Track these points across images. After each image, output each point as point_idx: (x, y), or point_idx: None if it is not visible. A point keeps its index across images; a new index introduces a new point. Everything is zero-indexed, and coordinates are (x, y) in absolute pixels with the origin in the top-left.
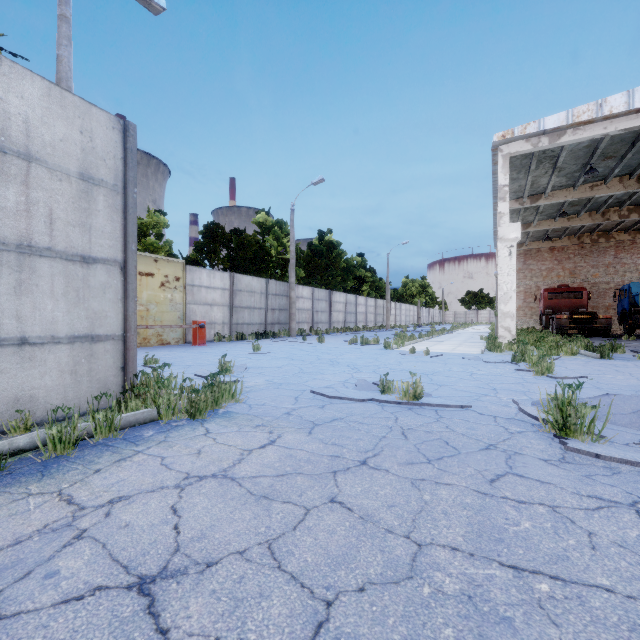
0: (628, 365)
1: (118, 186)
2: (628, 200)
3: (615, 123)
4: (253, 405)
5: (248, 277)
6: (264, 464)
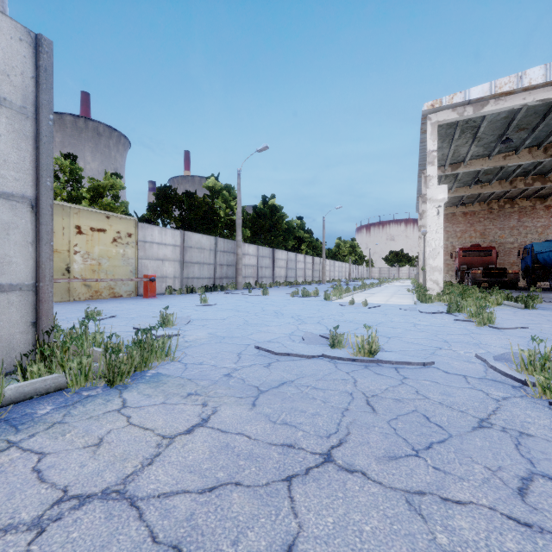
0: None
1: (27, 109)
2: (533, 170)
3: (533, 94)
4: (189, 364)
5: (198, 235)
6: (186, 465)
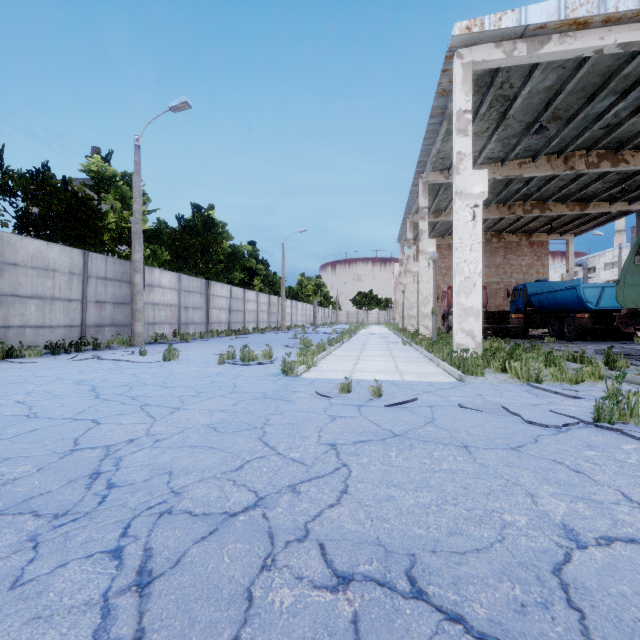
0: None
1: None
2: (537, 192)
3: (614, 32)
4: None
5: (36, 242)
6: None
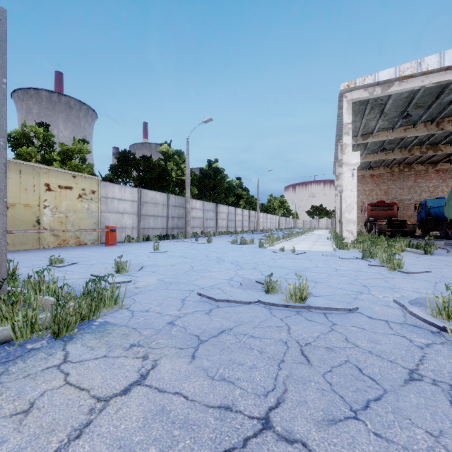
0: (450, 260)
1: None
2: (427, 141)
3: (430, 78)
4: (136, 312)
5: (153, 192)
6: (116, 438)
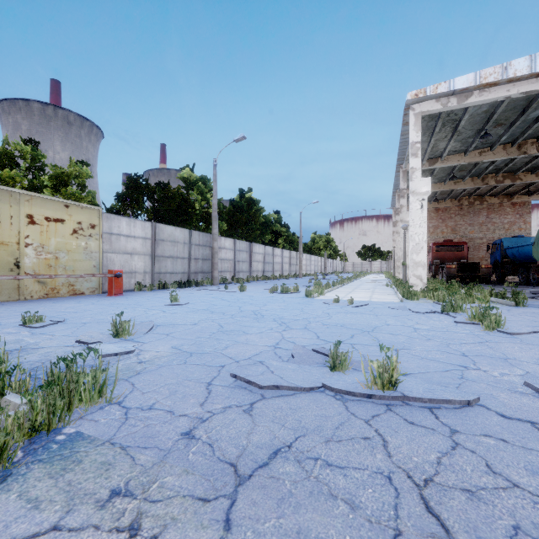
0: None
1: None
2: (504, 167)
3: (517, 86)
4: (132, 410)
5: (171, 227)
6: None
